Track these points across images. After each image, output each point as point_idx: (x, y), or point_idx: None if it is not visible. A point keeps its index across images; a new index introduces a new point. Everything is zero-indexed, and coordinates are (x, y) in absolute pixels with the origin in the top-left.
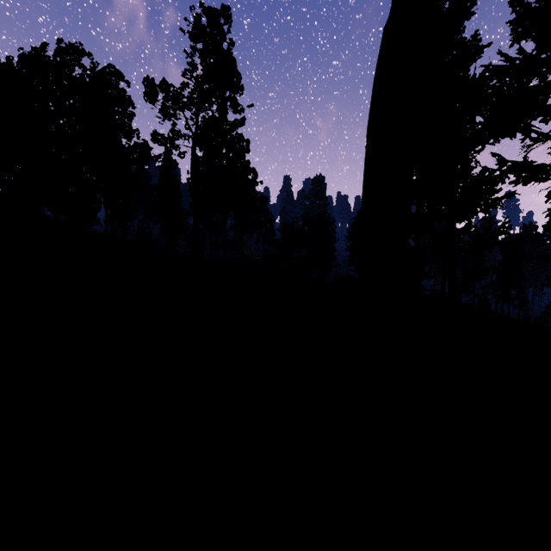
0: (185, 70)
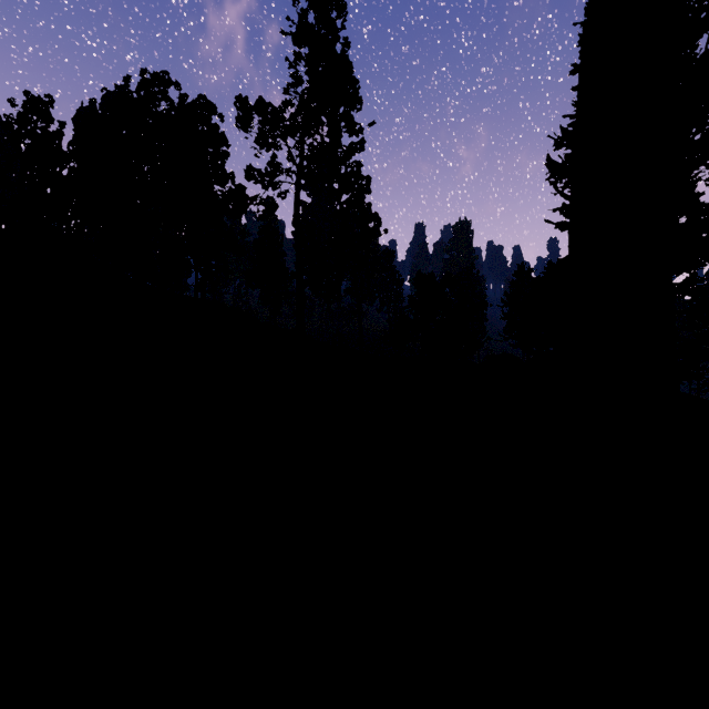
0: (287, 85)
